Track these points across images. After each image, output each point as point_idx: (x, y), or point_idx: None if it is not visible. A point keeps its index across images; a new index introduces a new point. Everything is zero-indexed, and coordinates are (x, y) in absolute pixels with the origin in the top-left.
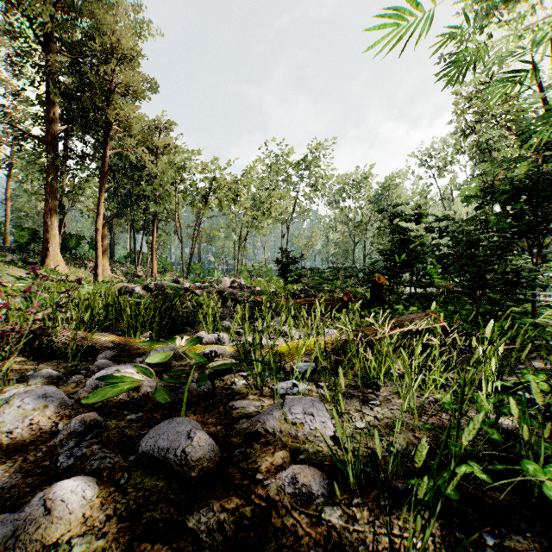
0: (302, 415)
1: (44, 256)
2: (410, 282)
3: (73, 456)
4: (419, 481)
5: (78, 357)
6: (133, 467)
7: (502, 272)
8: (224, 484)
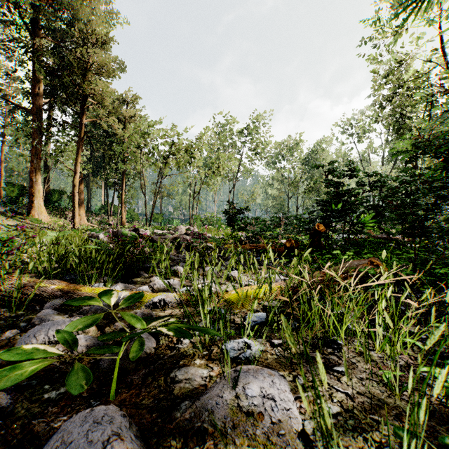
0: (260, 399)
1: (30, 208)
2: (344, 230)
3: None
4: None
5: (25, 306)
6: None
7: (444, 220)
8: None
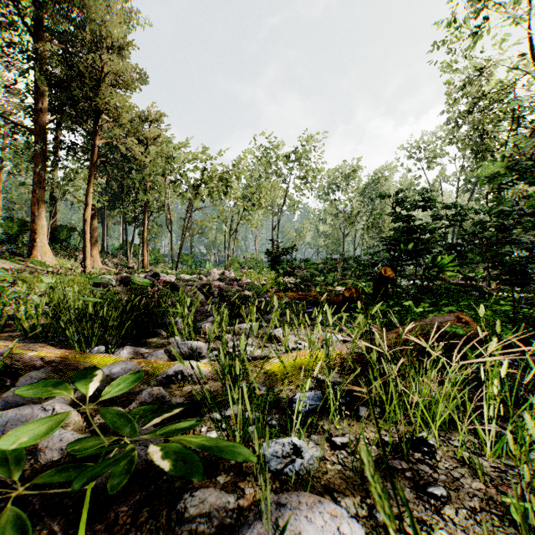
0: None
1: (31, 247)
2: (415, 274)
3: None
4: None
5: None
6: None
7: None
8: None
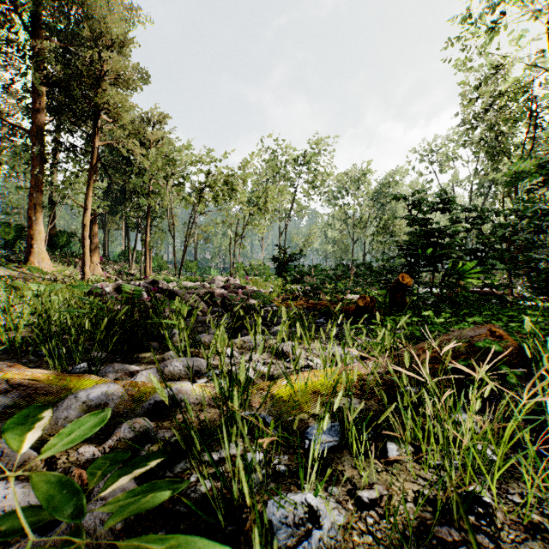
0: None
1: (28, 253)
2: (433, 282)
3: None
4: None
5: None
6: None
7: None
8: None
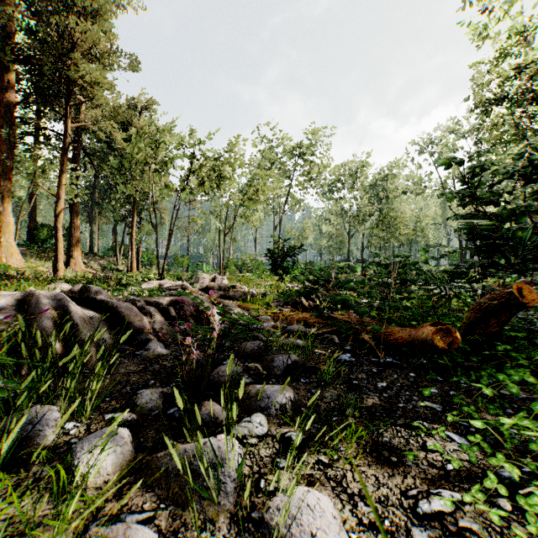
0: None
1: None
2: None
3: None
4: None
5: None
6: None
7: None
8: None
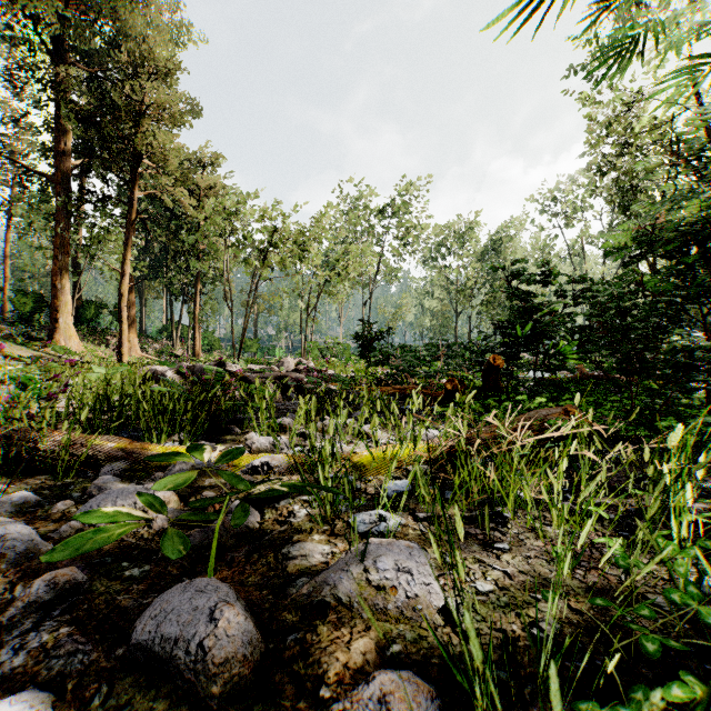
0: (394, 573)
1: (52, 330)
2: (535, 364)
3: (25, 649)
4: (596, 707)
5: (74, 472)
6: (119, 669)
7: (670, 350)
8: (266, 706)
